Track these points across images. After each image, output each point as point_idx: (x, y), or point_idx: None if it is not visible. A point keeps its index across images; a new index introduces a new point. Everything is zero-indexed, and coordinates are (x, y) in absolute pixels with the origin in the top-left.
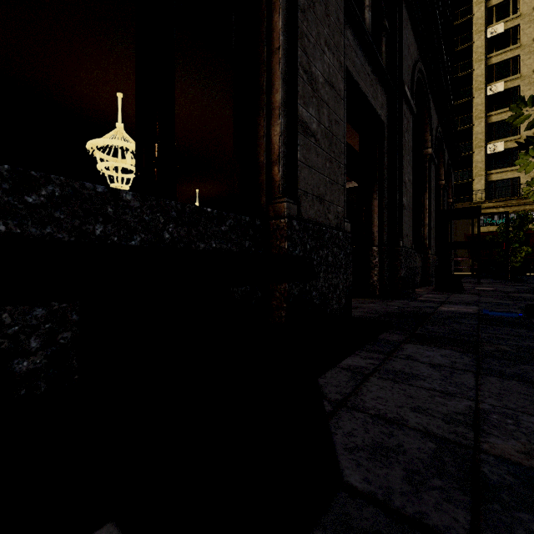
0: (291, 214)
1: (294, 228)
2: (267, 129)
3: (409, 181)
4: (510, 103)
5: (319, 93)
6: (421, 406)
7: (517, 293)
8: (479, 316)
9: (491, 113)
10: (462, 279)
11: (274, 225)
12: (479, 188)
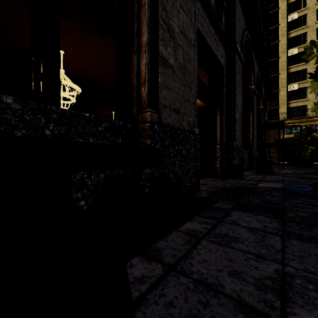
0: (153, 120)
1: (156, 130)
2: (137, 61)
3: (239, 104)
4: (301, 60)
5: (175, 39)
6: (237, 270)
7: (307, 174)
8: (283, 190)
9: (290, 66)
10: (273, 166)
11: (141, 128)
12: (283, 112)
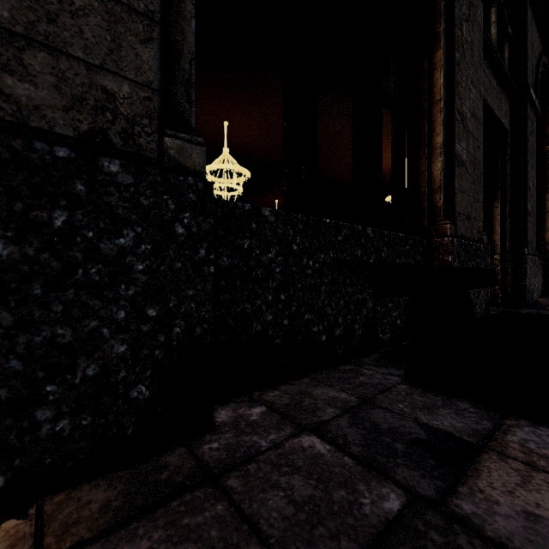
0: (451, 233)
1: (454, 244)
2: (428, 165)
3: (533, 185)
4: None
5: (467, 128)
6: None
7: None
8: None
9: None
10: None
11: (436, 243)
12: None
